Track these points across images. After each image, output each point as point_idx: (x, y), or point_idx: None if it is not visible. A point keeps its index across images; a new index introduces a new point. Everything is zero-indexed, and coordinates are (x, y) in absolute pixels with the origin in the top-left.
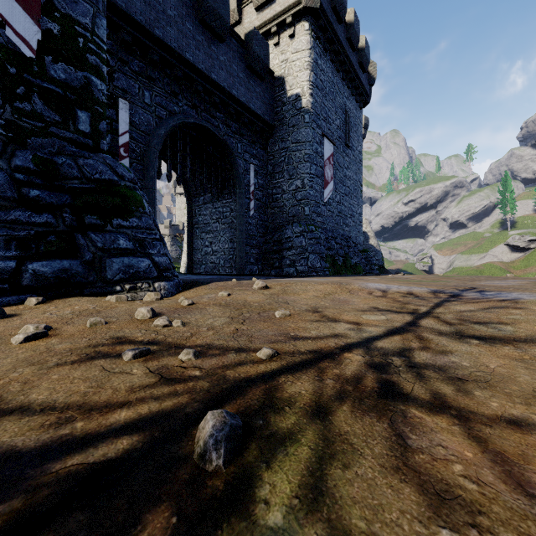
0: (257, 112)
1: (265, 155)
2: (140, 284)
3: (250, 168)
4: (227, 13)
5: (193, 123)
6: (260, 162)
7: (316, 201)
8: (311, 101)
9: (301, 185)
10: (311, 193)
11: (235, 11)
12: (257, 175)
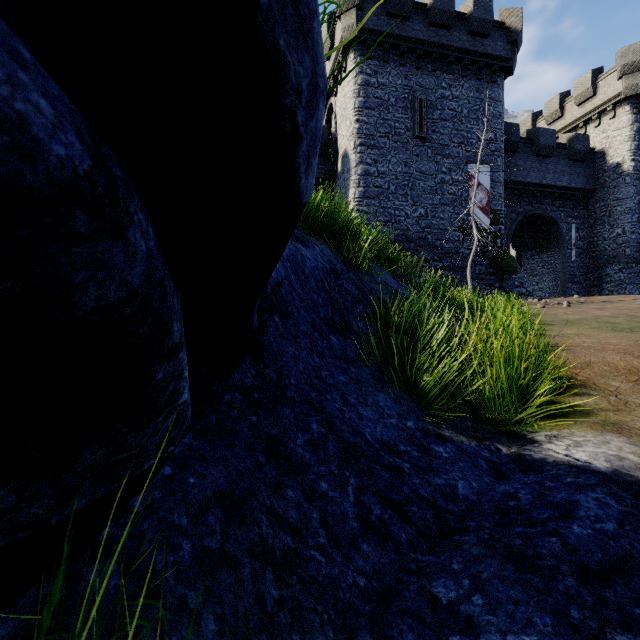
0: (578, 187)
1: (585, 213)
2: (523, 297)
3: (572, 227)
4: (553, 141)
5: (530, 214)
6: (581, 220)
7: (639, 242)
8: (633, 165)
9: (622, 232)
10: (632, 238)
11: (558, 111)
12: (578, 230)
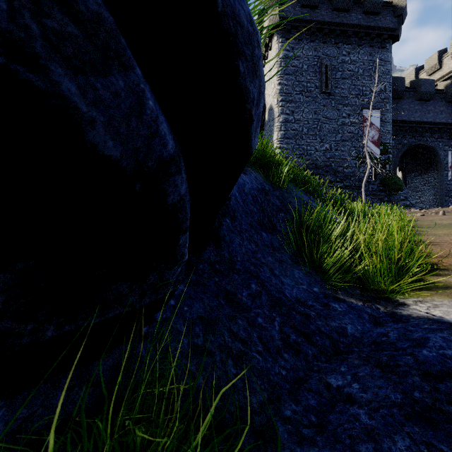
0: None
1: None
2: (407, 208)
3: (448, 154)
4: (433, 88)
5: (413, 145)
6: None
7: None
8: None
9: None
10: None
11: (436, 64)
12: None
